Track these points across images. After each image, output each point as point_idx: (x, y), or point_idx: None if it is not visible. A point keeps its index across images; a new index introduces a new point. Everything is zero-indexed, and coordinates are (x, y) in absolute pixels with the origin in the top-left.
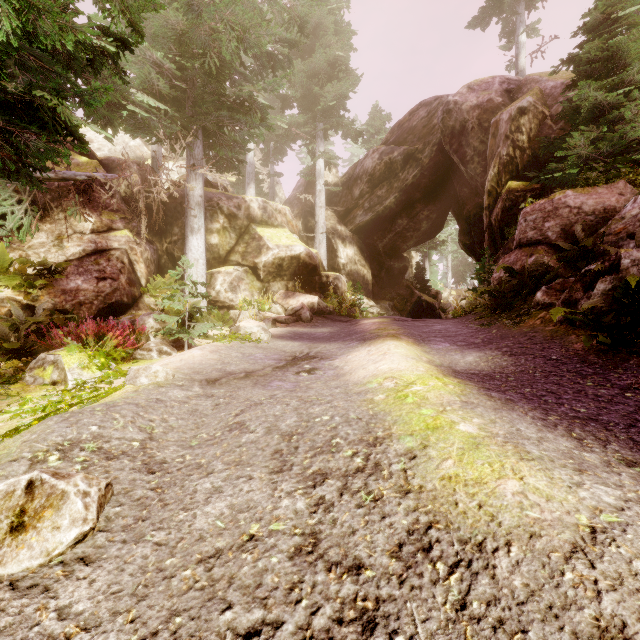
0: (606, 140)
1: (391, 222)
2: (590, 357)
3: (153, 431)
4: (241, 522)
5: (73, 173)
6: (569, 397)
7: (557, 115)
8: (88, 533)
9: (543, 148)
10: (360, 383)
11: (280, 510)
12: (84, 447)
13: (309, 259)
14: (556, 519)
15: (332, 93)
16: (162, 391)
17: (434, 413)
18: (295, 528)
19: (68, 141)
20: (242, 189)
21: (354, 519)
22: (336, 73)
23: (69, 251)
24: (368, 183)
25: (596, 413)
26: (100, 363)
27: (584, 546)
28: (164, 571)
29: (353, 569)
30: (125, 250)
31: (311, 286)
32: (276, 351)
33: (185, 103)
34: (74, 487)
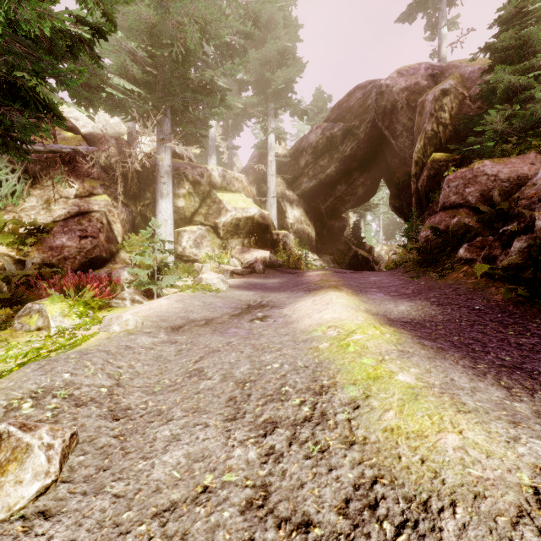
0: (519, 117)
1: (332, 188)
2: (509, 308)
3: (120, 377)
4: (196, 472)
5: (59, 146)
6: (494, 345)
7: (475, 96)
8: (50, 485)
9: (463, 124)
10: (306, 331)
11: (233, 460)
12: (56, 394)
13: (262, 219)
14: (498, 478)
15: (281, 78)
16: (131, 338)
17: (374, 362)
18: (246, 479)
19: (47, 117)
20: (205, 160)
21: (302, 471)
22: (285, 61)
23: (56, 213)
24: (312, 154)
25: (520, 361)
26: (79, 311)
27: (530, 510)
28: (120, 526)
29: (302, 526)
30: (104, 212)
31: (263, 243)
32: (233, 300)
33: (156, 86)
34: (38, 440)
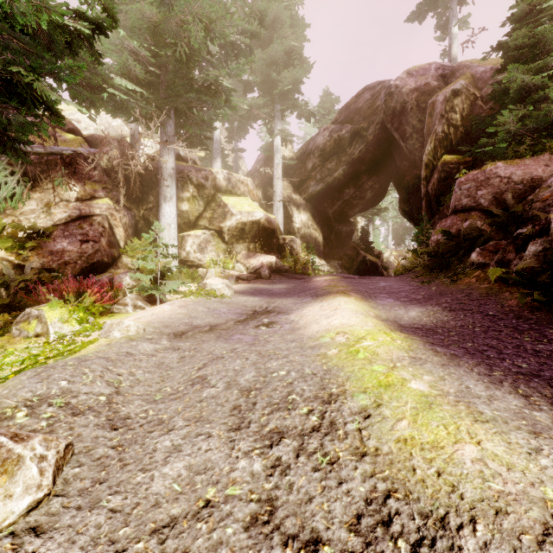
0: (532, 117)
1: (340, 191)
2: (525, 313)
3: (120, 385)
4: (198, 485)
5: (60, 148)
6: (509, 352)
7: (487, 96)
8: (42, 499)
9: (475, 125)
10: (314, 337)
11: (237, 472)
12: (52, 402)
13: (268, 224)
14: (521, 492)
15: (288, 78)
16: (132, 344)
17: (385, 370)
18: (251, 493)
19: (45, 115)
20: (210, 163)
21: (311, 484)
22: (291, 61)
23: (56, 217)
24: (319, 157)
25: (538, 369)
26: (79, 317)
27: None
28: (116, 543)
29: (310, 544)
30: (106, 216)
31: (270, 247)
32: (238, 306)
33: (159, 87)
34: (30, 451)
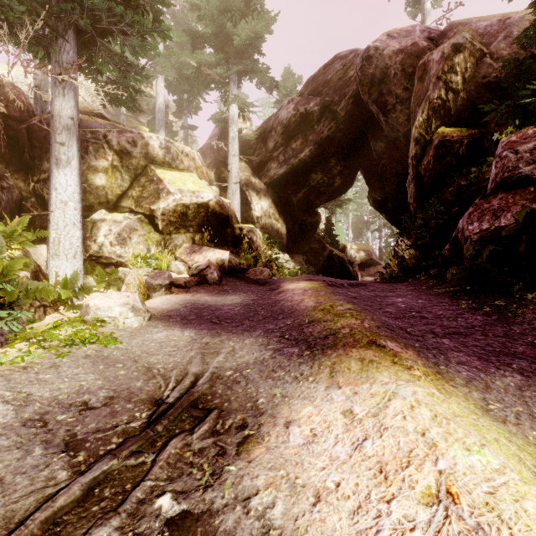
0: None
1: (305, 176)
2: None
3: None
4: None
5: None
6: None
7: (516, 39)
8: None
9: (506, 73)
10: None
11: None
12: None
13: (220, 208)
14: None
15: (246, 30)
16: None
17: None
18: None
19: None
20: None
21: None
22: (250, 13)
23: None
24: (283, 135)
25: None
26: None
27: None
28: None
29: None
30: None
31: (222, 239)
32: (130, 373)
33: None
34: None
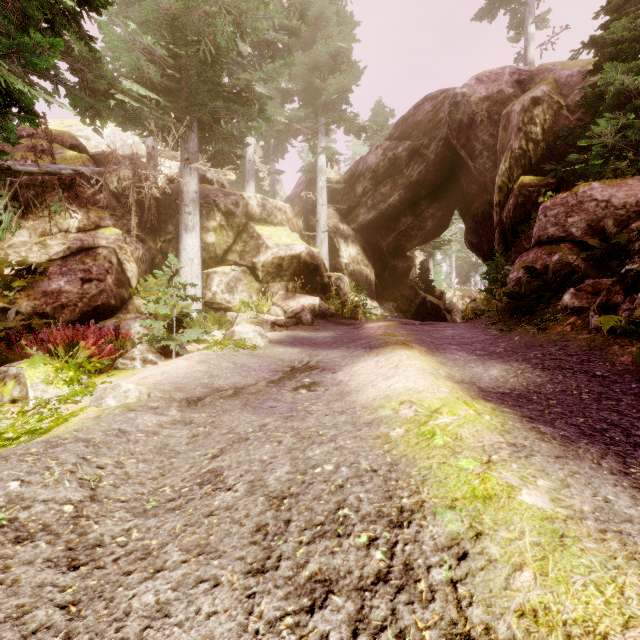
0: (634, 128)
1: (395, 220)
2: None
3: (99, 484)
4: None
5: (58, 167)
6: None
7: (576, 103)
8: None
9: (562, 138)
10: (370, 407)
11: None
12: None
13: (310, 259)
14: None
15: (334, 86)
16: (130, 417)
17: (478, 467)
18: None
19: (9, 111)
20: (242, 187)
21: None
22: (338, 65)
23: (52, 250)
24: (371, 180)
25: None
26: (69, 377)
27: None
28: None
29: None
30: (114, 249)
31: (312, 287)
32: (273, 360)
33: (179, 94)
34: None
